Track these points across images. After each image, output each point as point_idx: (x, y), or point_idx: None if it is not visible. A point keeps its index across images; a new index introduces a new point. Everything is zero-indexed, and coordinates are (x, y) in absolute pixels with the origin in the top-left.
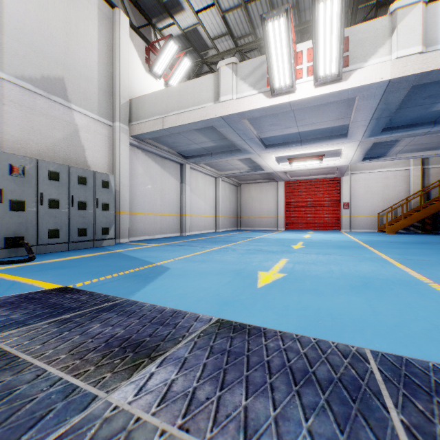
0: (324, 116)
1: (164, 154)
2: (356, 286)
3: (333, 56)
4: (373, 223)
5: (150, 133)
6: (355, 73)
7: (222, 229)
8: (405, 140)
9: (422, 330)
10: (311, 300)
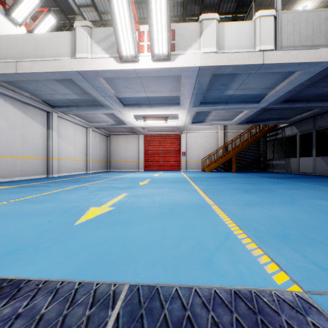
0: (163, 87)
1: (26, 100)
2: (164, 213)
3: (164, 40)
4: (199, 165)
5: (2, 75)
6: (179, 57)
7: (93, 171)
8: (214, 112)
9: (189, 248)
10: (116, 232)
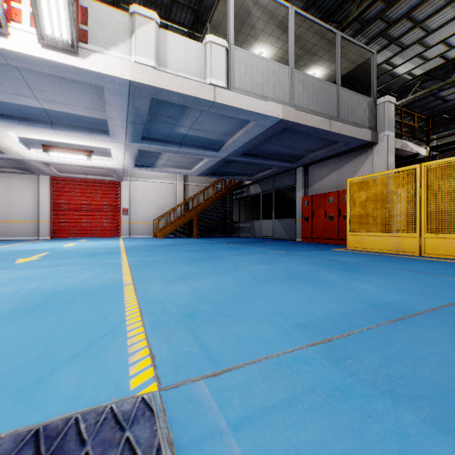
0: (73, 98)
1: None
2: (20, 310)
3: (62, 16)
4: (150, 229)
5: None
6: (94, 55)
7: None
8: (165, 155)
9: (13, 370)
10: None
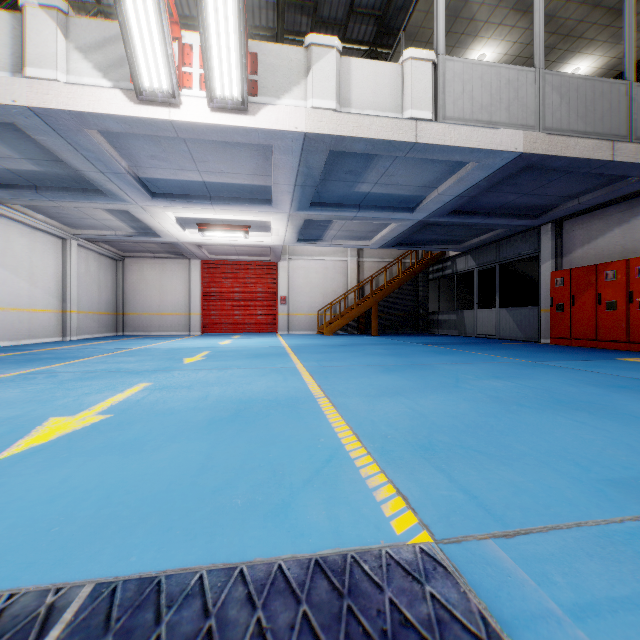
0: (237, 165)
1: None
2: (220, 419)
3: (233, 69)
4: (313, 323)
5: None
6: (265, 108)
7: (80, 336)
8: (337, 223)
9: (251, 488)
10: (98, 470)
